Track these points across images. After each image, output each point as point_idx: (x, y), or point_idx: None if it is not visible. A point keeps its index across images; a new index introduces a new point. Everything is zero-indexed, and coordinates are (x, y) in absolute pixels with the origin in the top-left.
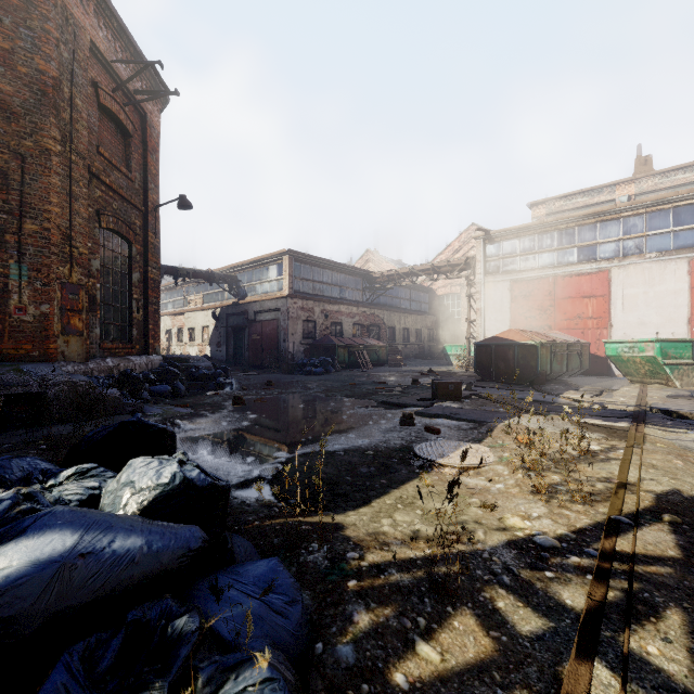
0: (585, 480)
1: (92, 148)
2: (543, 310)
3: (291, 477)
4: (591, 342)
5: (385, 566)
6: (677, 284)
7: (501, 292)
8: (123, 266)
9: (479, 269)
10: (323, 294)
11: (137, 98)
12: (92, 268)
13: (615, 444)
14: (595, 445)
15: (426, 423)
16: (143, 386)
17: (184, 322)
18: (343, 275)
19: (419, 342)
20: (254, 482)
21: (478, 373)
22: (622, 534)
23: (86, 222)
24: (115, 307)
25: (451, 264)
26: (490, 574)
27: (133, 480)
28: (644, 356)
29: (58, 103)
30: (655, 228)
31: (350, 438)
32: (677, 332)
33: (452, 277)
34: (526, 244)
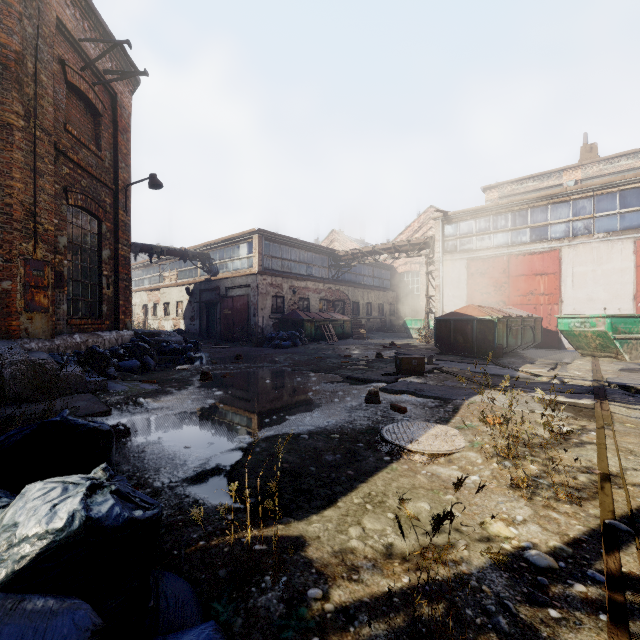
0: (565, 471)
1: (59, 125)
2: (498, 287)
3: (250, 468)
4: (543, 316)
5: (355, 609)
6: (623, 263)
7: (458, 269)
8: (92, 243)
9: (438, 248)
10: (291, 271)
11: (106, 78)
12: (59, 244)
13: (585, 424)
14: (565, 425)
15: (392, 400)
16: (110, 362)
17: (160, 297)
18: (310, 254)
19: (381, 316)
20: (210, 474)
21: (438, 347)
22: (624, 546)
23: (51, 199)
24: (84, 283)
25: (411, 243)
26: (483, 614)
27: (17, 522)
28: (595, 330)
29: (20, 78)
30: (603, 210)
31: (316, 418)
32: (623, 308)
33: (412, 255)
34: (482, 225)
